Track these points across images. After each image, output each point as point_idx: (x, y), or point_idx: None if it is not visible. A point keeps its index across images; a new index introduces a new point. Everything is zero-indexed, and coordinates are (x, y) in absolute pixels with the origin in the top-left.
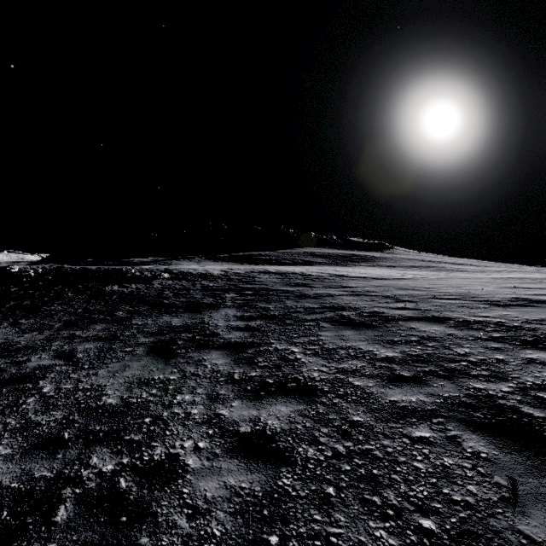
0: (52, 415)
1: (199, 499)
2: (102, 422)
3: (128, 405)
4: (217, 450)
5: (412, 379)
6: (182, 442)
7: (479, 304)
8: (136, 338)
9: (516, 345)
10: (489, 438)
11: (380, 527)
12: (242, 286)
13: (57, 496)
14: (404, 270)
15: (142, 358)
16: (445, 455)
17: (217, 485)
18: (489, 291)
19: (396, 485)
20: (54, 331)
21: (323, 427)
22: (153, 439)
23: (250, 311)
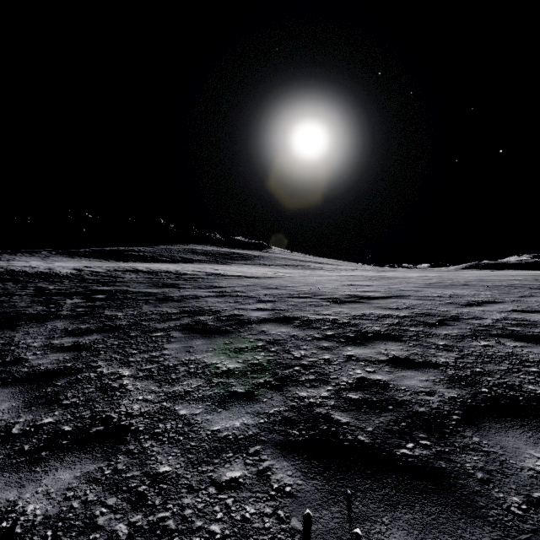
0: None
1: None
2: None
3: None
4: None
5: (245, 395)
6: None
7: (323, 301)
8: None
9: (341, 343)
10: (298, 462)
11: None
12: (96, 288)
13: None
14: (277, 269)
15: None
16: (249, 502)
17: None
18: (333, 289)
19: None
20: None
21: (112, 496)
22: None
23: (89, 322)
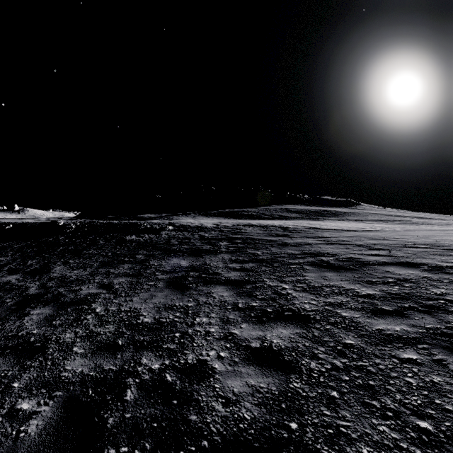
0: (106, 328)
1: (228, 392)
2: (144, 335)
3: (160, 323)
4: (236, 359)
5: (394, 312)
6: (207, 351)
7: (449, 252)
8: (156, 275)
9: None
10: None
11: (381, 424)
12: (232, 236)
13: (124, 383)
14: (371, 224)
15: (164, 290)
16: (433, 374)
17: (240, 383)
18: None
19: (391, 393)
20: (94, 269)
21: (320, 347)
22: (185, 348)
23: (242, 256)
